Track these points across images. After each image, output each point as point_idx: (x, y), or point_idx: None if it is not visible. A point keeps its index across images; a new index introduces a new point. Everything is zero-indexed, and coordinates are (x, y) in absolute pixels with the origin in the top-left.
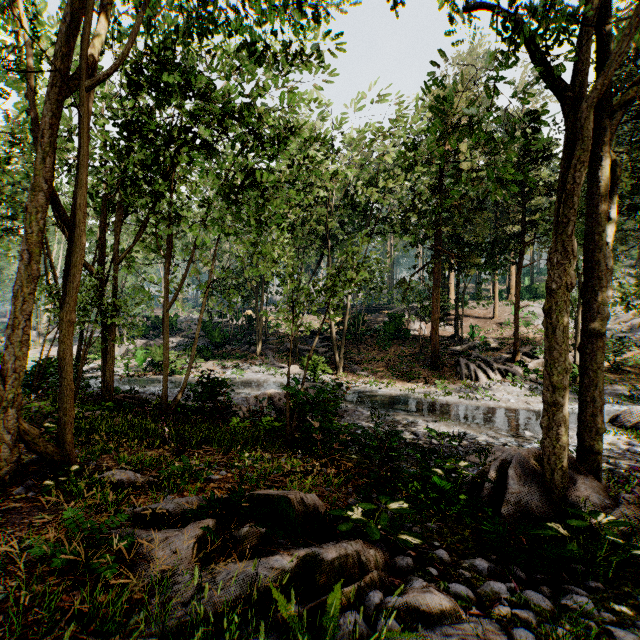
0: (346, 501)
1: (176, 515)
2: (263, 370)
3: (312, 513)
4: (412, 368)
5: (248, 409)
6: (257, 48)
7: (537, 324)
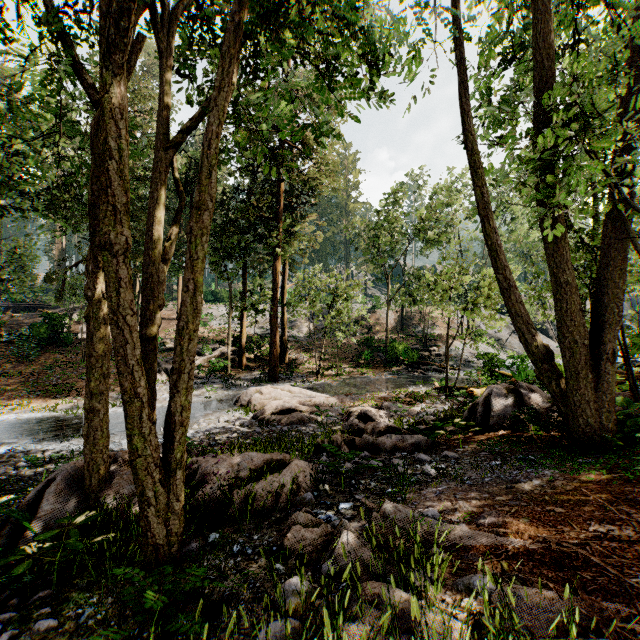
0: None
1: None
2: None
3: None
4: (65, 380)
5: None
6: None
7: (213, 325)
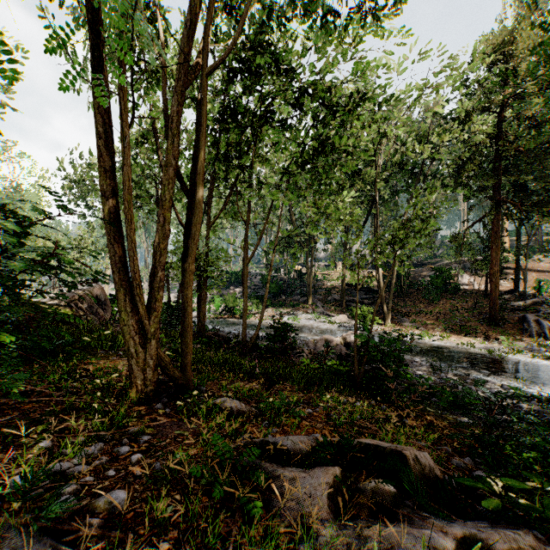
0: (449, 462)
1: (293, 453)
2: (314, 318)
3: (427, 473)
4: (466, 322)
5: (309, 351)
6: (329, 21)
7: None
